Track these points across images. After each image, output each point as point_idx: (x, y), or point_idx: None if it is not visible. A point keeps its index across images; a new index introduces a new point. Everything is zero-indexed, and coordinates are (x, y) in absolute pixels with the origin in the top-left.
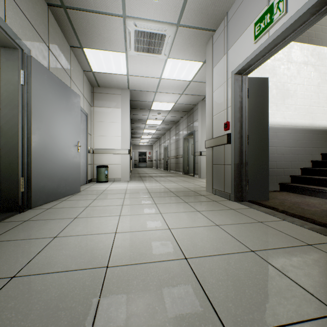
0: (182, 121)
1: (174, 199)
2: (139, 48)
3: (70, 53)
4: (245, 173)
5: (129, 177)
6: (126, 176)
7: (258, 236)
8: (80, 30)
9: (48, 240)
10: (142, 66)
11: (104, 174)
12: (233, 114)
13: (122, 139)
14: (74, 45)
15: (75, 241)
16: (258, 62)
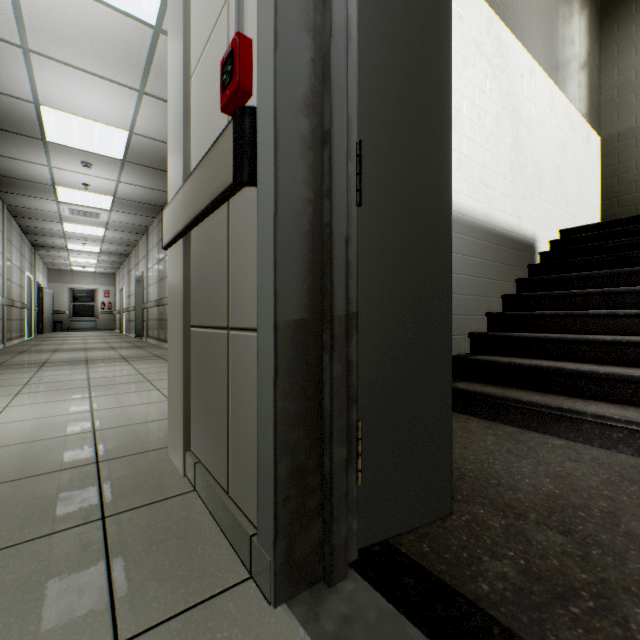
0: None
1: None
2: None
3: None
4: (347, 389)
5: None
6: None
7: None
8: None
9: None
10: None
11: None
12: None
13: None
14: None
15: None
16: None
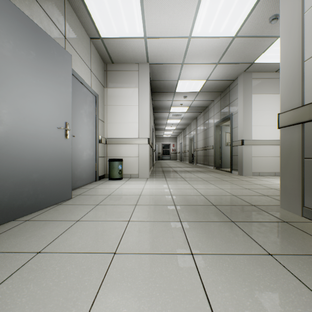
0: (213, 106)
1: (230, 232)
2: None
3: (63, 3)
4: None
5: (148, 172)
6: (145, 171)
7: None
8: None
9: None
10: (164, 16)
11: (117, 169)
12: None
13: (140, 125)
14: None
15: None
16: None
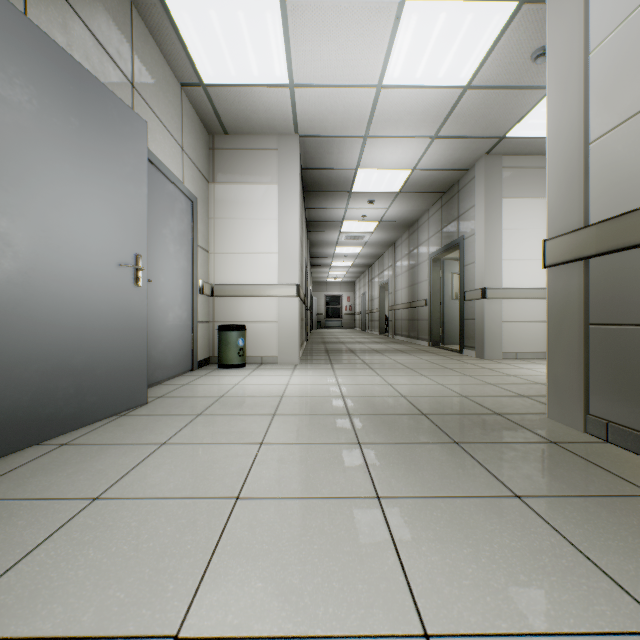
0: (427, 220)
1: (449, 461)
2: None
3: (130, 17)
4: None
5: (297, 353)
6: (292, 351)
7: None
8: None
9: None
10: (328, 45)
11: (235, 347)
12: None
13: (281, 259)
14: None
15: None
16: None
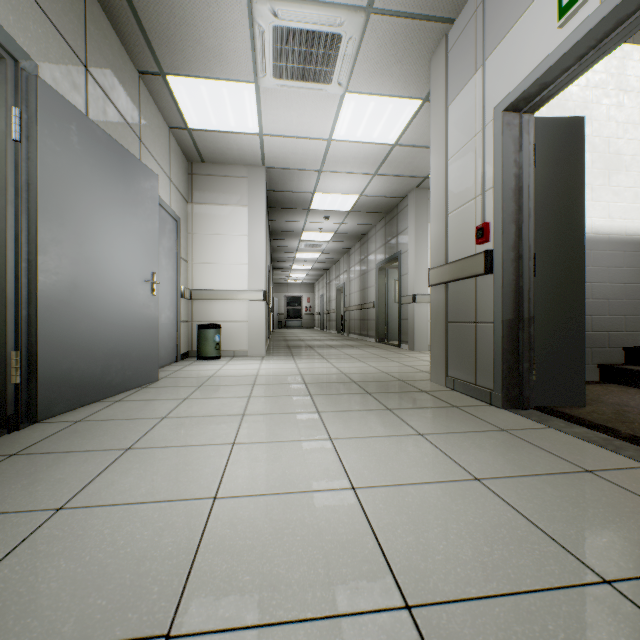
0: (374, 234)
1: (361, 399)
2: (283, 71)
3: (138, 88)
4: (528, 344)
5: (264, 347)
6: (260, 345)
7: (602, 522)
8: (157, 33)
9: (37, 521)
10: (290, 112)
11: (213, 342)
12: (499, 204)
13: (250, 269)
14: (147, 68)
15: (106, 525)
16: (565, 74)
